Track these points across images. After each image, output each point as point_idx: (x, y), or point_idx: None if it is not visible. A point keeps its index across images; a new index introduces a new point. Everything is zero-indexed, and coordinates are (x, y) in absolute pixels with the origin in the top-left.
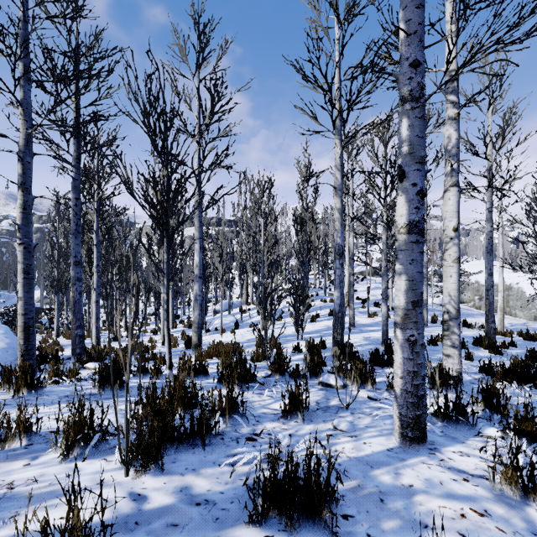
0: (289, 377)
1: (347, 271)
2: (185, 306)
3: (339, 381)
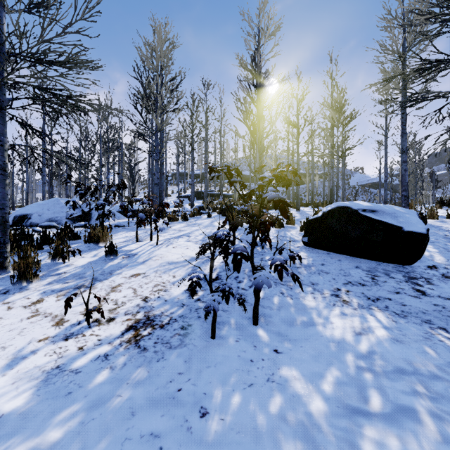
0: None
1: None
2: None
3: None
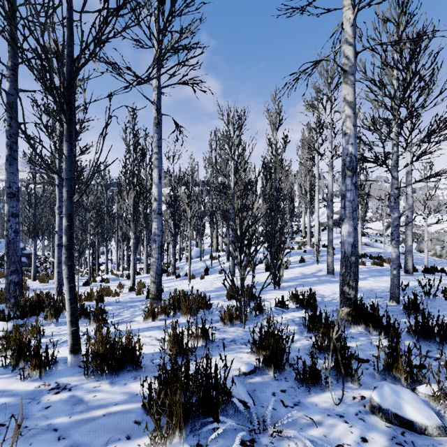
0: (295, 380)
1: (317, 218)
2: (164, 254)
3: (428, 411)
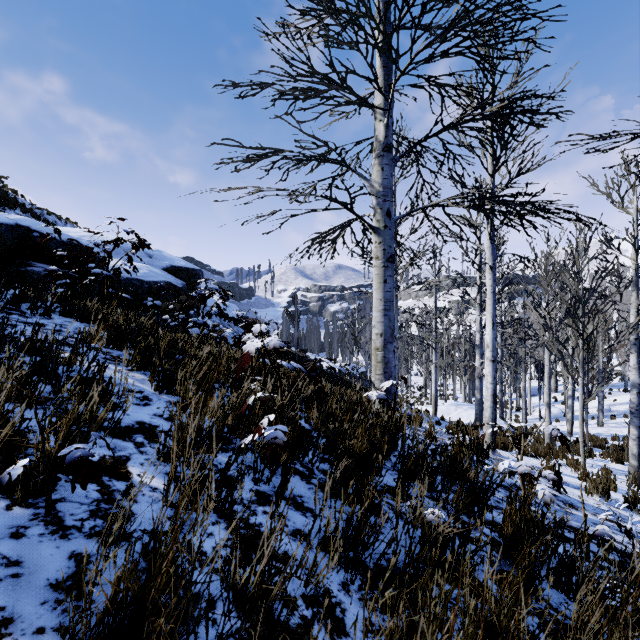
0: None
1: None
2: None
3: None
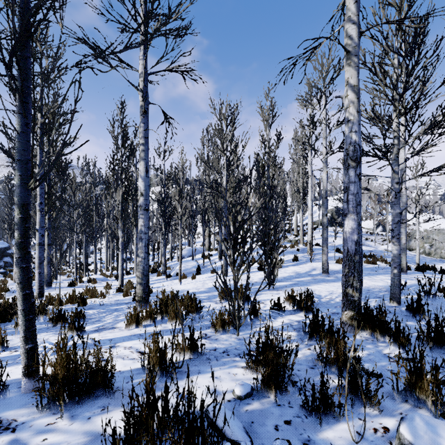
0: (301, 407)
1: (310, 216)
2: (155, 253)
3: None
